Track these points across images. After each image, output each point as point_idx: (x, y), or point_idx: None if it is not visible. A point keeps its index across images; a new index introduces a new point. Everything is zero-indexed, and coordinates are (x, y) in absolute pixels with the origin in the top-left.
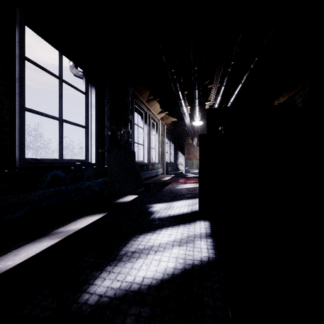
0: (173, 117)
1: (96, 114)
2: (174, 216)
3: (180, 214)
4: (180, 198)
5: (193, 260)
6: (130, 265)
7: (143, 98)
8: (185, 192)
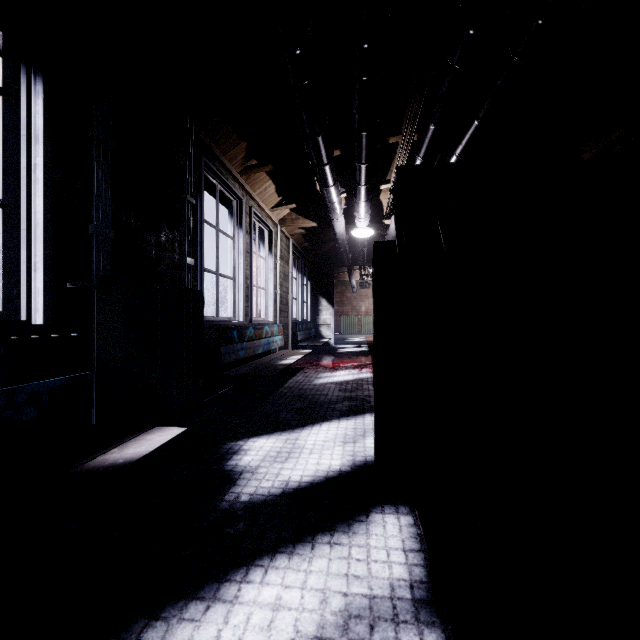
0: (309, 219)
1: (51, 167)
2: (302, 493)
3: (321, 482)
4: (323, 416)
5: None
6: None
7: (231, 161)
8: (335, 394)
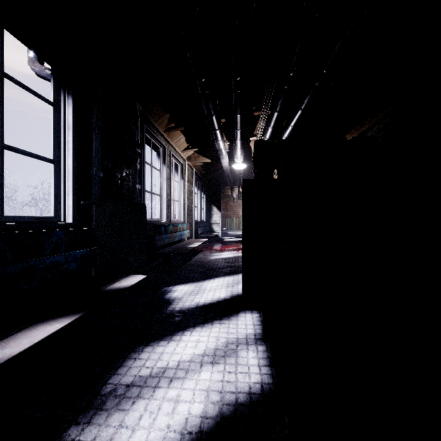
0: (206, 157)
1: (75, 141)
2: (206, 307)
3: (215, 302)
4: (215, 275)
5: (236, 394)
6: (118, 417)
7: (160, 125)
8: (222, 264)
